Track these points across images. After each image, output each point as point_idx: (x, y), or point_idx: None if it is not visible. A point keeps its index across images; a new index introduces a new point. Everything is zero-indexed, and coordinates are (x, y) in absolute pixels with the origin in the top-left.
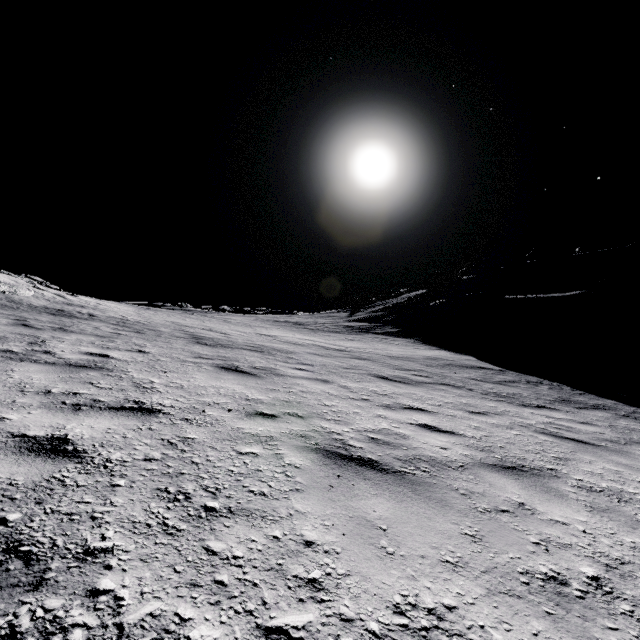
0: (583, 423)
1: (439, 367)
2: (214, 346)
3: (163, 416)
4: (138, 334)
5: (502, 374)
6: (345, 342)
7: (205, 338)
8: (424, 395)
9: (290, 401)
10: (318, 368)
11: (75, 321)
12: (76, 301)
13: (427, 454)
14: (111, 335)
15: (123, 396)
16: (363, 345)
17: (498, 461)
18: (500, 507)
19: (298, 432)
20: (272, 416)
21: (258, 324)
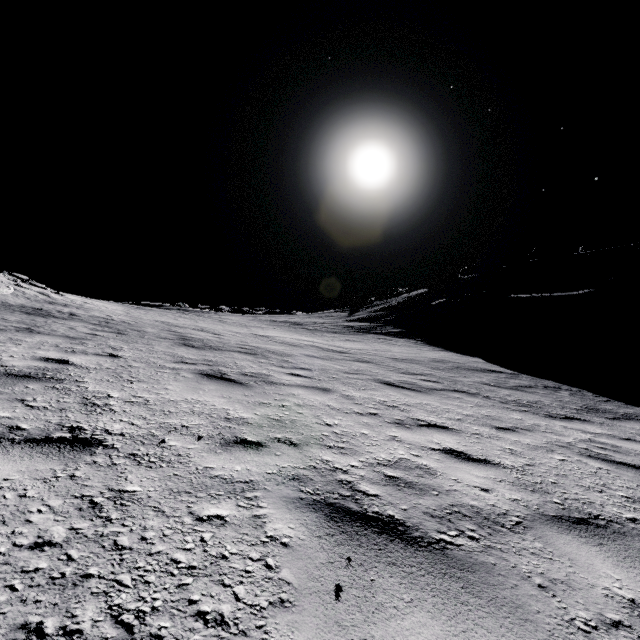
0: (626, 439)
1: (447, 370)
2: (202, 348)
3: (102, 451)
4: (118, 335)
5: (515, 378)
6: (345, 343)
7: (194, 339)
8: (439, 406)
9: (282, 420)
10: (317, 373)
11: (50, 321)
12: (60, 300)
13: (467, 502)
14: (85, 336)
15: (58, 419)
16: (364, 346)
17: (561, 509)
18: (606, 615)
19: (289, 471)
20: (256, 445)
21: (254, 324)
